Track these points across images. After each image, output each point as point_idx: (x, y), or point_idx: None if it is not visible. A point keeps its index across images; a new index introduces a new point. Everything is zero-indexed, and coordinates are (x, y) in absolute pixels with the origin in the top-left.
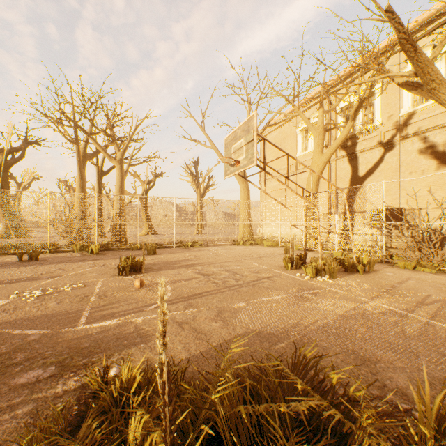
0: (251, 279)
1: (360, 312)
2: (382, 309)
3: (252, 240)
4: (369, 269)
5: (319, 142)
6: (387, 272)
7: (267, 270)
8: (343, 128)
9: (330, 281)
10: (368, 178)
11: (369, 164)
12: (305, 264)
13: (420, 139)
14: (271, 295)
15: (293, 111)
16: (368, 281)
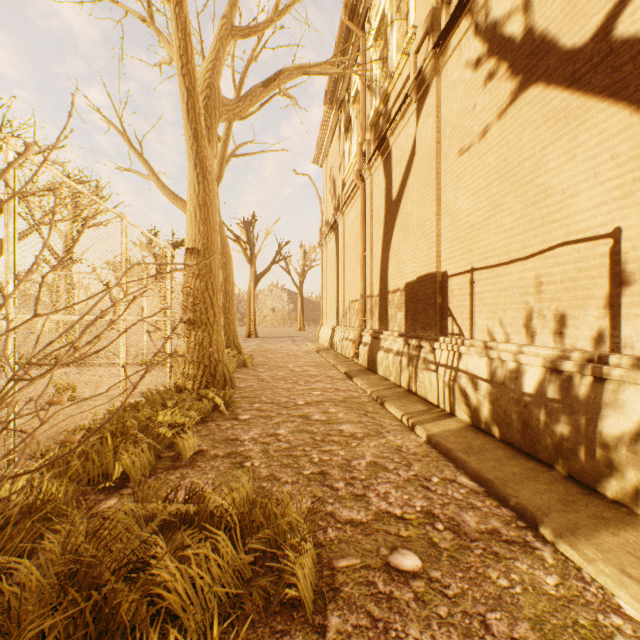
0: None
1: None
2: None
3: None
4: None
5: None
6: None
7: None
8: (378, 88)
9: None
10: (403, 199)
11: (403, 159)
12: None
13: (473, 27)
14: None
15: (333, 90)
16: None
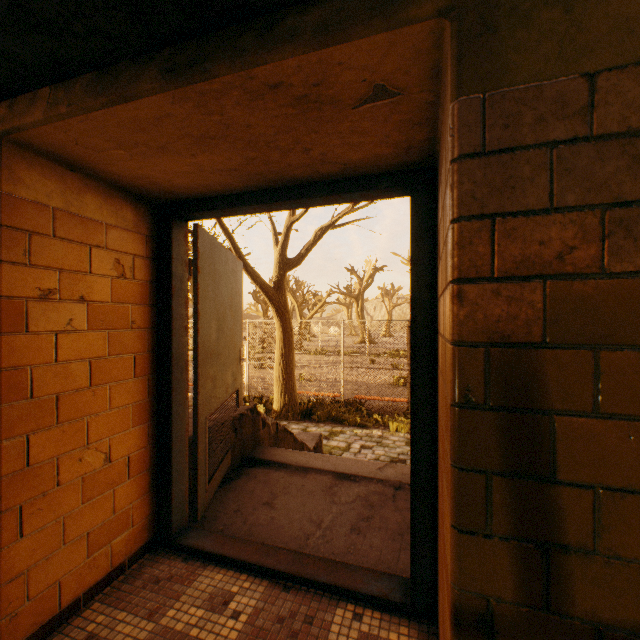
0: None
1: None
2: None
3: None
4: None
5: None
6: None
7: None
8: None
9: None
10: None
11: None
12: None
13: None
14: None
15: None
16: None
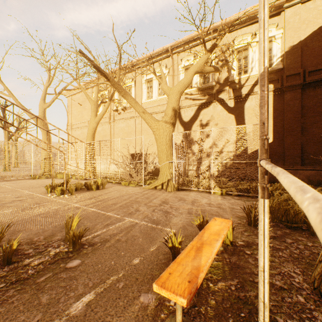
0: (4, 202)
1: (56, 210)
2: (72, 206)
3: (50, 174)
4: (103, 187)
5: (94, 109)
6: (112, 188)
7: (30, 195)
8: (118, 103)
9: (67, 196)
10: (129, 135)
11: (130, 127)
12: (57, 188)
13: None
14: (5, 210)
15: (89, 83)
16: (92, 194)
